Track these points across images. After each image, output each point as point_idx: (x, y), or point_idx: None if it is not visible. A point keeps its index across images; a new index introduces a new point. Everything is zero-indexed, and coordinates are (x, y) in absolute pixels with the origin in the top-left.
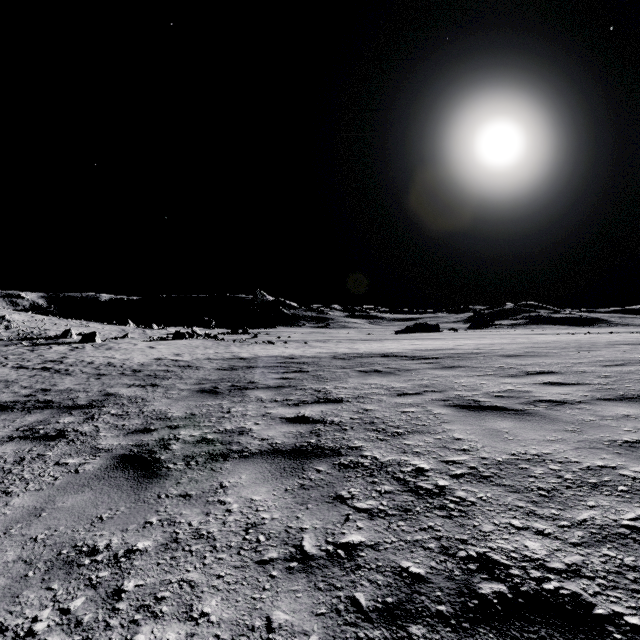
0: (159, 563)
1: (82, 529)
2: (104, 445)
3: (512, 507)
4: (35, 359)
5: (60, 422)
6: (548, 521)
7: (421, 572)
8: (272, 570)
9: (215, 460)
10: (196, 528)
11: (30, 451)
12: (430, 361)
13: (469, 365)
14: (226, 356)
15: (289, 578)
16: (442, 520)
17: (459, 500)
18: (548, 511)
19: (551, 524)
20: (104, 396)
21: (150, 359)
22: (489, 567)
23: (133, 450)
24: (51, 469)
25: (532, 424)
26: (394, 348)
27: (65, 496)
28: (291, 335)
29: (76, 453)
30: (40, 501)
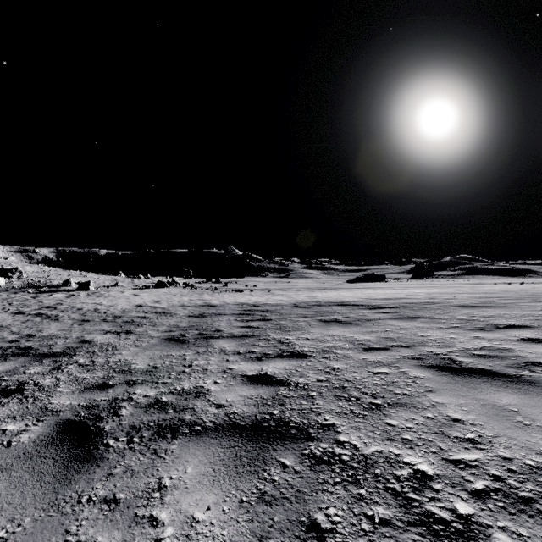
0: None
1: None
2: (54, 405)
3: None
4: (34, 305)
5: (26, 372)
6: None
7: None
8: None
9: (162, 436)
10: None
11: None
12: (387, 311)
13: (429, 316)
14: (198, 303)
15: None
16: None
17: None
18: None
19: None
20: (79, 343)
21: (132, 306)
22: None
23: (80, 414)
24: None
25: None
26: (349, 297)
27: None
28: (257, 284)
29: (21, 415)
30: None
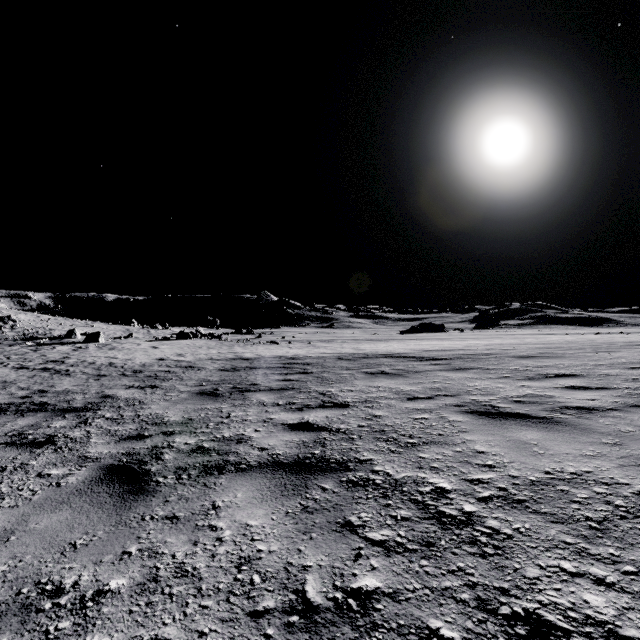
0: (132, 611)
1: (50, 560)
2: (93, 453)
3: (558, 543)
4: (37, 359)
5: (51, 426)
6: (608, 565)
7: (455, 637)
8: (267, 627)
9: (209, 473)
10: (180, 562)
11: (14, 459)
12: (439, 362)
13: (481, 367)
14: (229, 356)
15: (288, 639)
16: (474, 559)
17: (492, 532)
18: (605, 550)
19: (612, 569)
20: (101, 398)
21: (152, 359)
22: (543, 632)
23: (122, 460)
24: (31, 481)
25: (563, 435)
26: (400, 348)
27: (40, 515)
28: (295, 335)
29: (62, 462)
30: (12, 521)
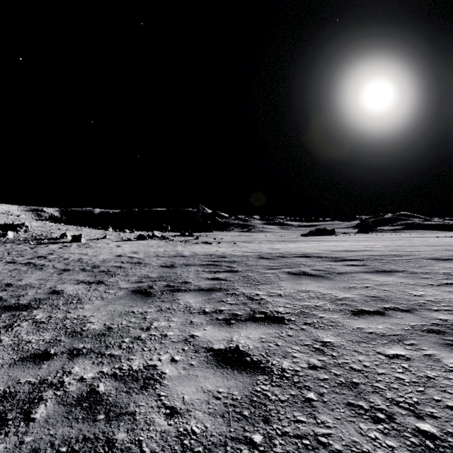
0: None
1: None
2: None
3: None
4: (28, 255)
5: None
6: None
7: None
8: None
9: None
10: None
11: None
12: (355, 263)
13: (405, 269)
14: (171, 254)
15: None
16: None
17: None
18: None
19: None
20: (48, 294)
21: (112, 256)
22: None
23: None
24: None
25: None
26: (309, 249)
27: None
28: (223, 237)
29: None
30: None
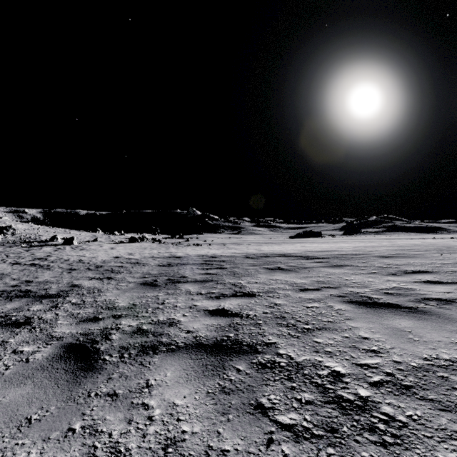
0: None
1: (7, 434)
2: (58, 333)
3: (452, 434)
4: (28, 257)
5: (30, 310)
6: None
7: None
8: None
9: (145, 353)
10: (115, 441)
11: None
12: (321, 260)
13: (353, 264)
14: (166, 255)
15: None
16: (376, 449)
17: (388, 419)
18: None
19: None
20: (70, 287)
21: (110, 257)
22: None
23: (79, 339)
24: (7, 357)
25: (431, 323)
26: (291, 249)
27: (8, 389)
28: (214, 239)
29: (33, 340)
30: None
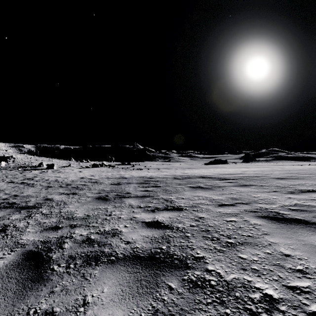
0: None
1: None
2: (23, 240)
3: None
4: (20, 177)
5: (10, 218)
6: None
7: None
8: None
9: (89, 264)
10: None
11: None
12: (231, 181)
13: (257, 184)
14: (117, 176)
15: None
16: None
17: None
18: None
19: None
20: (44, 200)
21: (78, 178)
22: None
23: (38, 247)
24: None
25: None
26: (206, 173)
27: None
28: (151, 165)
29: (1, 247)
30: None
